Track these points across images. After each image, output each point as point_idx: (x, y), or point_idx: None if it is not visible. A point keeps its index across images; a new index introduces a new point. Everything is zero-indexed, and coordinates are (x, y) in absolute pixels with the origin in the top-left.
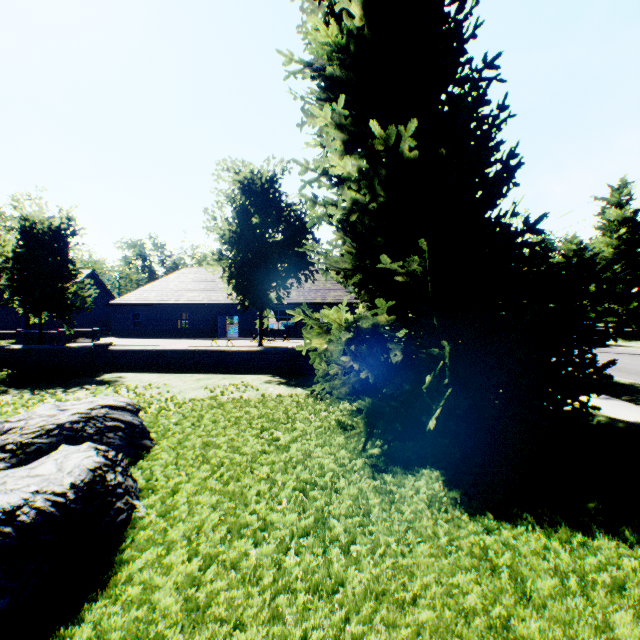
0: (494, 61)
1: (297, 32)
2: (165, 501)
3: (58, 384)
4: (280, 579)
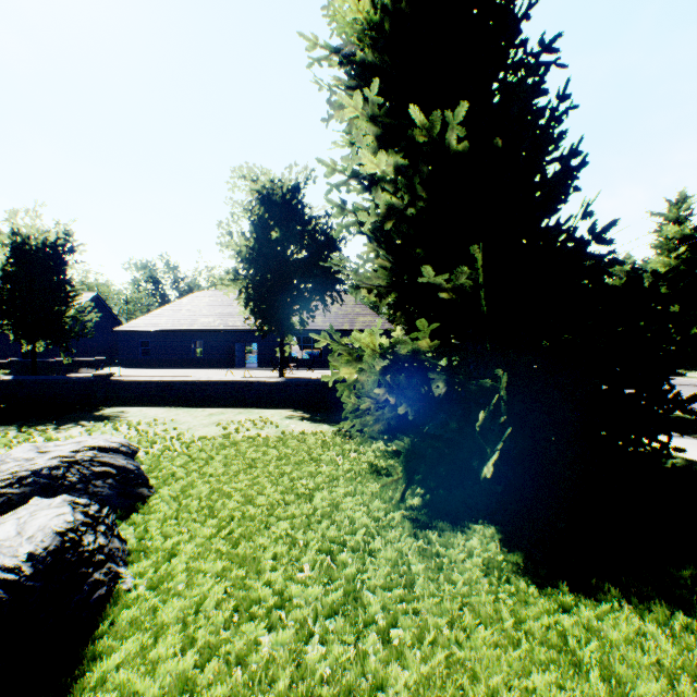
0: (553, 43)
1: (322, 16)
2: (159, 568)
3: (50, 420)
4: (300, 683)
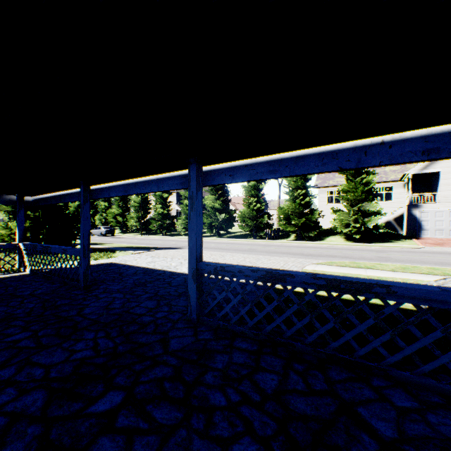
0: None
1: None
2: None
3: None
4: None
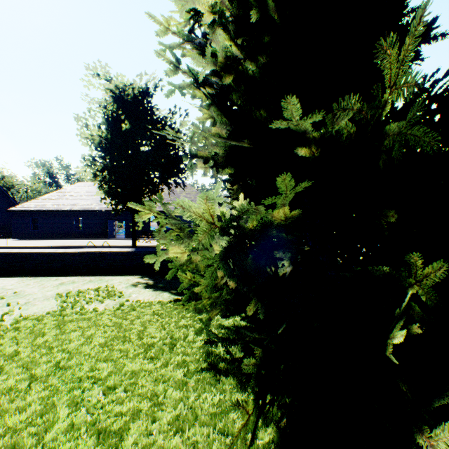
0: None
1: None
2: None
3: None
4: None
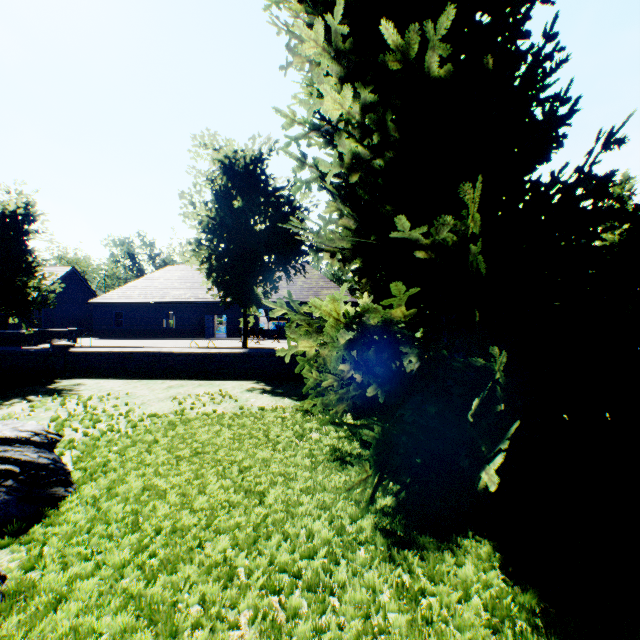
0: None
1: None
2: (34, 626)
3: None
4: None
